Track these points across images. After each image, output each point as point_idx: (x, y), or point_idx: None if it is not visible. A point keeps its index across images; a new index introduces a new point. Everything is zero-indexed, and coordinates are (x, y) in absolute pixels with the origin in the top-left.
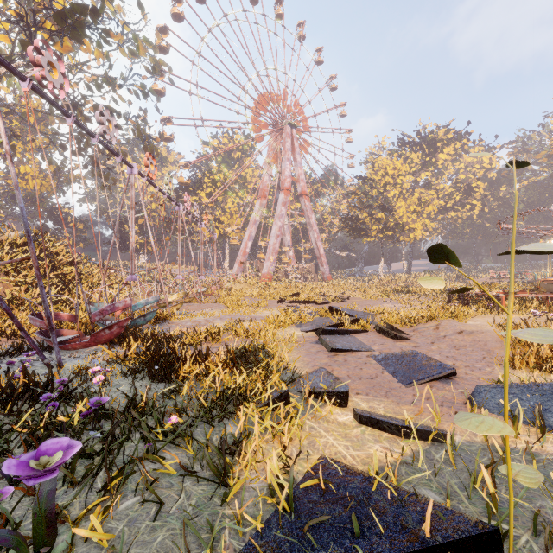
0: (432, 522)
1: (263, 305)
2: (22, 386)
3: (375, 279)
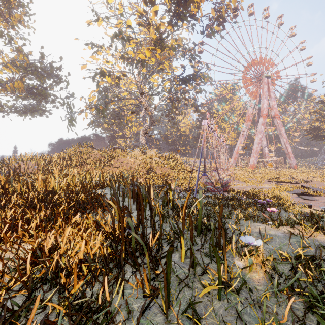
0: None
1: (262, 182)
2: (231, 197)
3: None
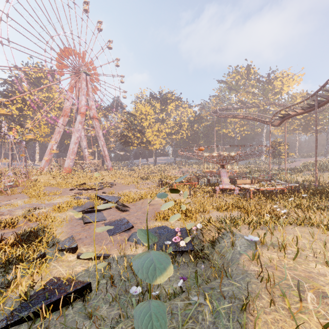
0: (75, 286)
1: (58, 193)
2: None
3: (137, 169)
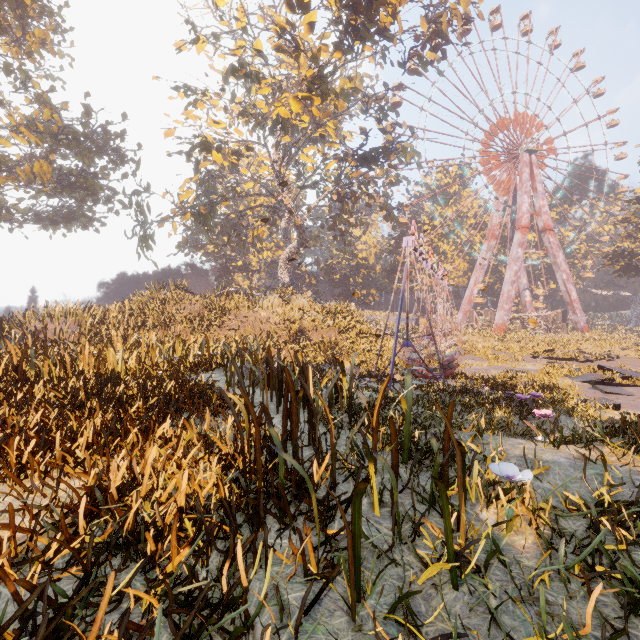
0: None
1: (520, 360)
2: (460, 388)
3: None
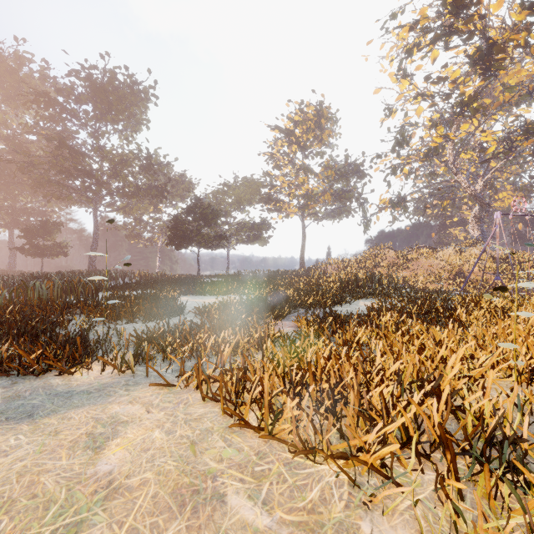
0: None
1: None
2: None
3: None
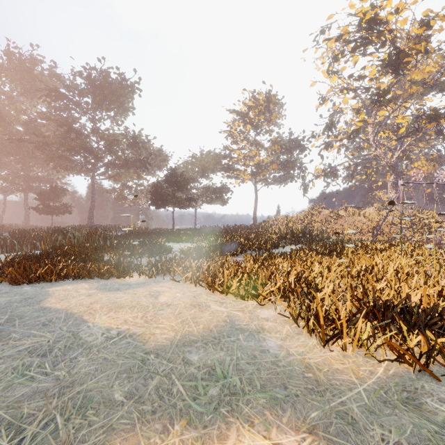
0: None
1: None
2: None
3: None
